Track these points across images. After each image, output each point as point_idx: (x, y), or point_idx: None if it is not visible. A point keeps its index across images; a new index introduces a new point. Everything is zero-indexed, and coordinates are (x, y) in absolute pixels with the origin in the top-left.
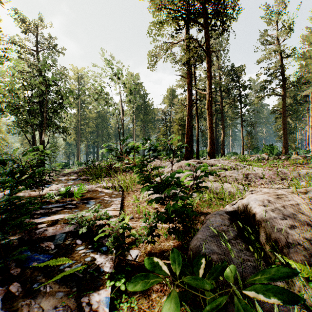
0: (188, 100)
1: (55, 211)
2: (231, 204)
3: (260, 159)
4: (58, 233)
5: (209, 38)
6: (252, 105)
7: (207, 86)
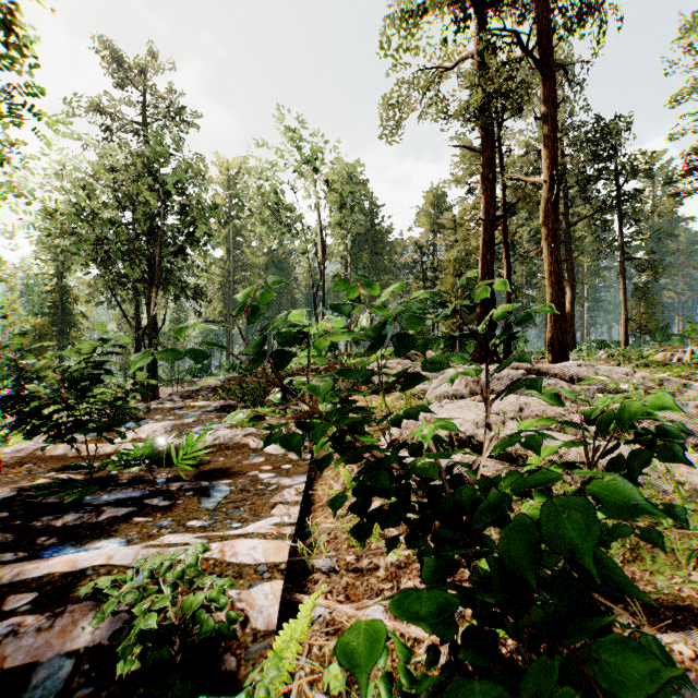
0: (485, 207)
1: (106, 521)
2: None
3: None
4: (49, 656)
5: (550, 29)
6: (657, 215)
7: (544, 160)
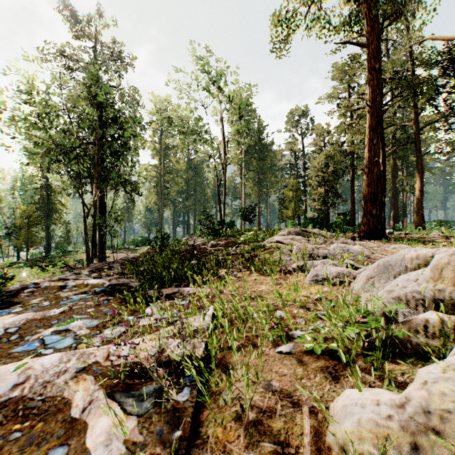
0: (372, 95)
1: None
2: None
3: None
4: None
5: None
6: None
7: None
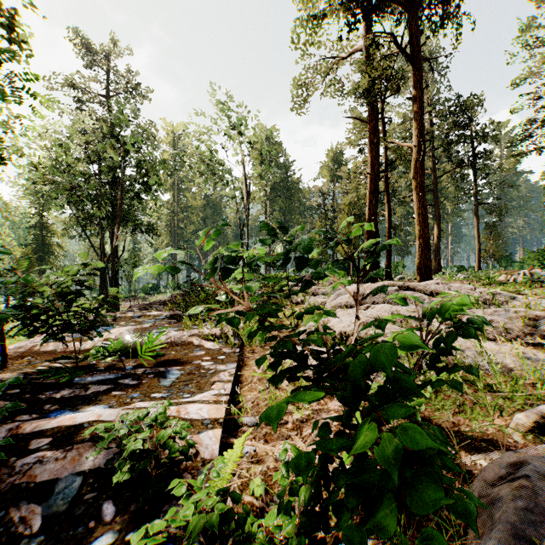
0: (371, 164)
1: (92, 394)
2: (530, 413)
3: (532, 279)
4: (65, 475)
5: (418, 32)
6: (502, 170)
7: (414, 130)
